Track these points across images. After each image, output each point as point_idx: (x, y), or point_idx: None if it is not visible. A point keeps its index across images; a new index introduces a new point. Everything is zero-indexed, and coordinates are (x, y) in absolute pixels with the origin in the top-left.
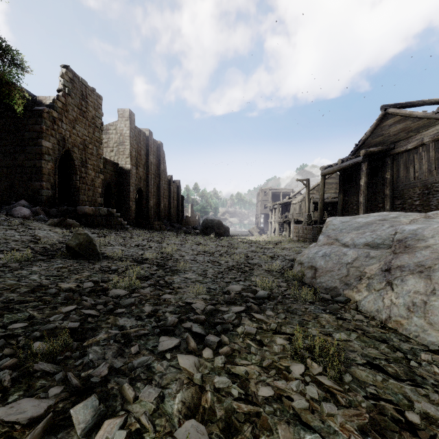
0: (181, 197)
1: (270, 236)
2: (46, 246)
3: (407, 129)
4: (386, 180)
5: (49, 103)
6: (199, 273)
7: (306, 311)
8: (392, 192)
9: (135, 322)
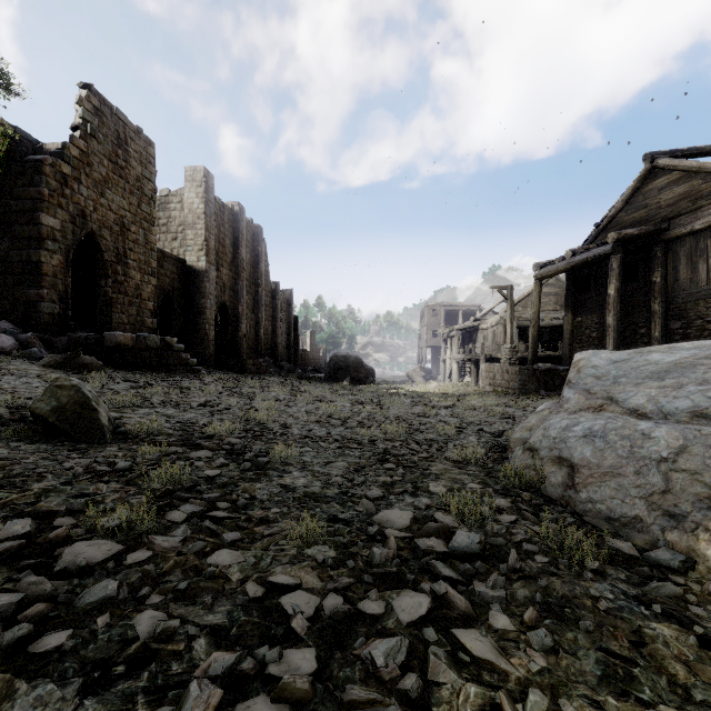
0: (294, 319)
1: (444, 385)
2: (0, 411)
3: (693, 195)
4: (654, 285)
5: (56, 150)
6: (315, 470)
7: (596, 607)
8: (664, 307)
9: (75, 704)
